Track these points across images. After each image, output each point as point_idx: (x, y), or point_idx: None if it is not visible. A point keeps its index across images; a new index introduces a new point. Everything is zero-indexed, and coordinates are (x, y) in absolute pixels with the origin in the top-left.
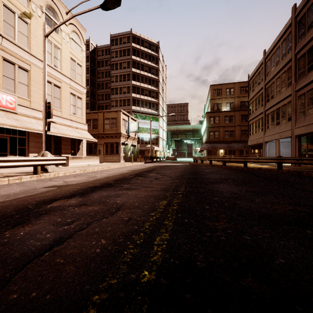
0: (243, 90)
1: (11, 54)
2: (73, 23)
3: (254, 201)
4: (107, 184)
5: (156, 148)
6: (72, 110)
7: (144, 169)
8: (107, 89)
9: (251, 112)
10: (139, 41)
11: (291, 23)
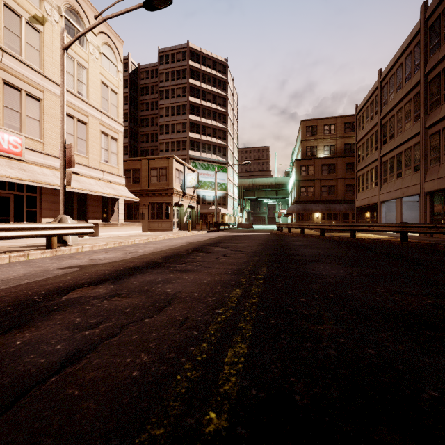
0: (348, 127)
1: (15, 76)
2: (104, 31)
3: (373, 291)
4: (153, 264)
5: (223, 211)
6: (103, 157)
7: (206, 242)
8: (153, 127)
9: (360, 159)
10: (199, 58)
11: (420, 30)
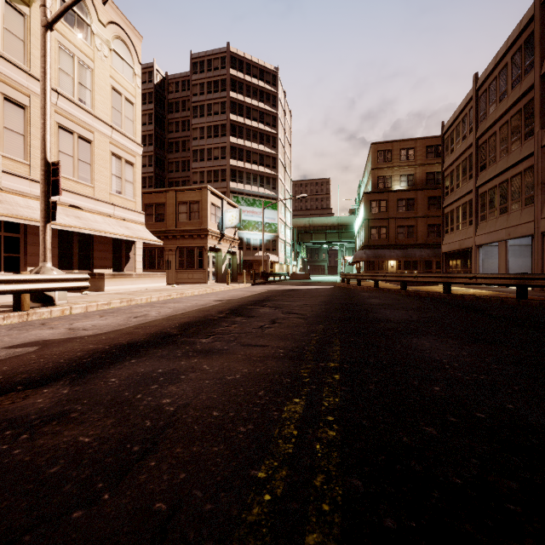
0: (431, 152)
1: None
2: (116, 21)
3: None
4: (162, 337)
5: (273, 258)
6: (114, 186)
7: (249, 299)
8: (185, 153)
9: (448, 191)
10: (242, 66)
11: (533, 17)
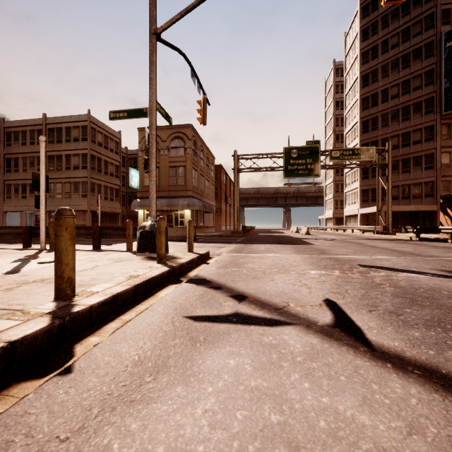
0: None
1: None
2: None
3: None
4: None
5: None
6: None
7: None
8: None
9: None
10: None
11: (43, 125)
